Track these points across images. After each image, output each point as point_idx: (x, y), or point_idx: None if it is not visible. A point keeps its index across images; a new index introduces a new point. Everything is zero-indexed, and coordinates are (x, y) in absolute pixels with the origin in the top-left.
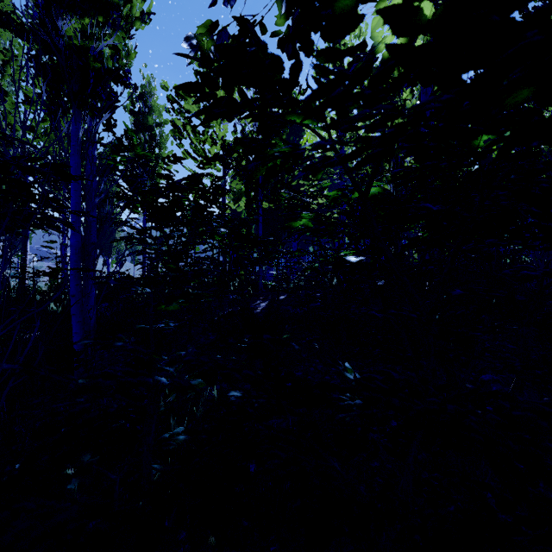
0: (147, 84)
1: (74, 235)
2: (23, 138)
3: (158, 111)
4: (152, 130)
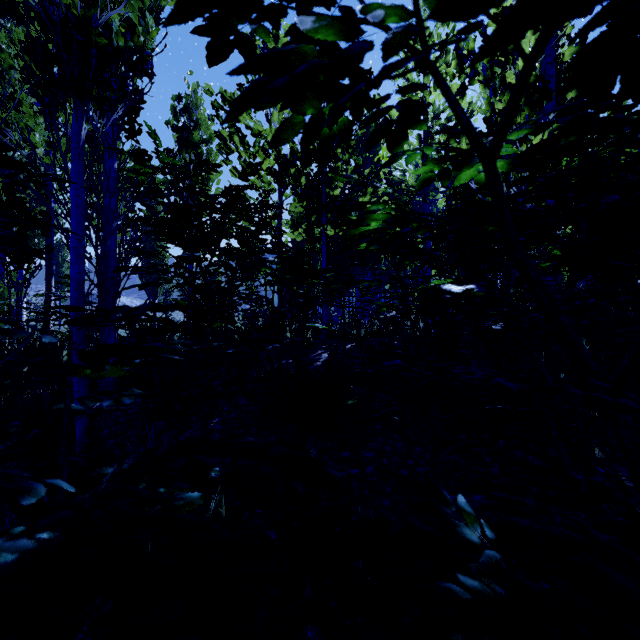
0: (192, 94)
1: (75, 264)
2: (45, 157)
3: (205, 125)
4: (198, 148)
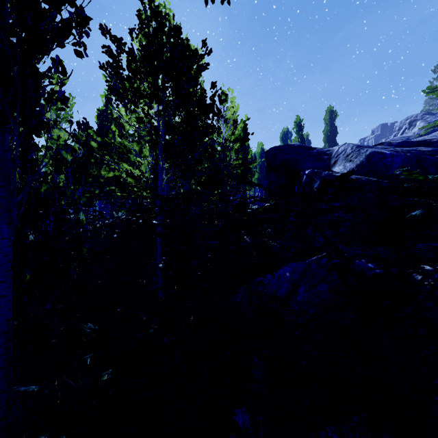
0: None
1: None
2: None
3: None
4: None
